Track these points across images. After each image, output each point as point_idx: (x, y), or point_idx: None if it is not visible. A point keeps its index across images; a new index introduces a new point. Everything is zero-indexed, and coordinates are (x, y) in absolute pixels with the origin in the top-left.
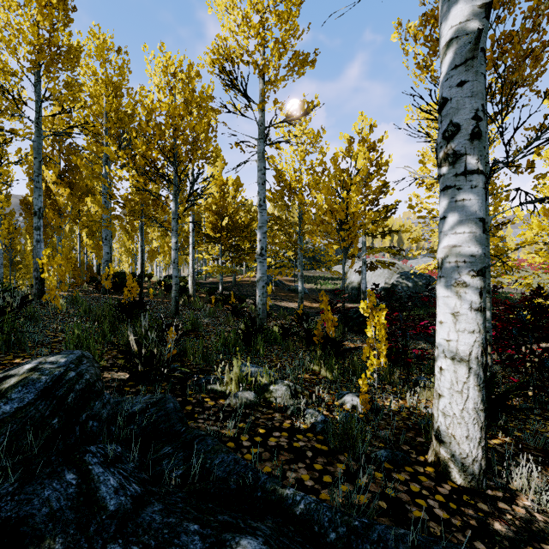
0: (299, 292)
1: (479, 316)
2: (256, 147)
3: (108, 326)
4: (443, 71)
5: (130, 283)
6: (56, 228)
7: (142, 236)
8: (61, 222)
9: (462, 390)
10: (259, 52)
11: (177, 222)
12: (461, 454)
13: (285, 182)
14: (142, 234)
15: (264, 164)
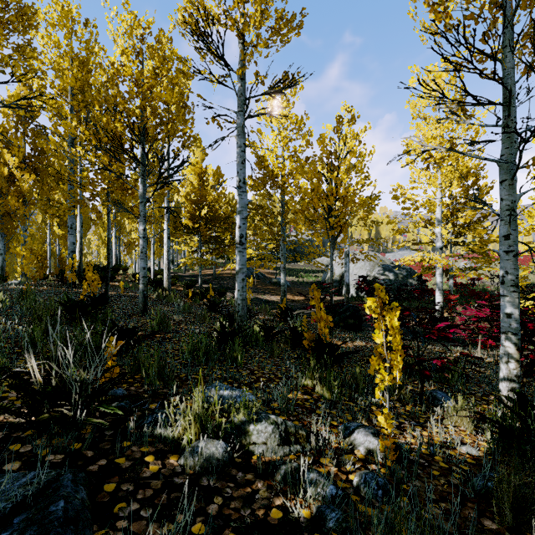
0: (282, 285)
1: None
2: (235, 123)
3: (40, 331)
4: None
5: (90, 276)
6: (20, 217)
7: (108, 223)
8: (25, 210)
9: None
10: (238, 8)
11: (145, 207)
12: None
13: (267, 168)
14: (108, 221)
15: (244, 140)
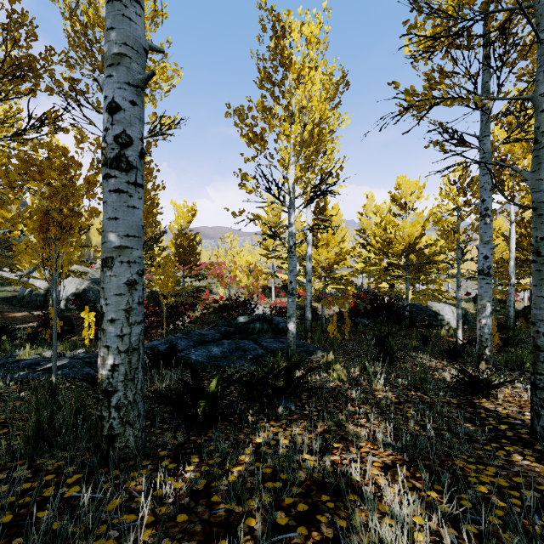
0: None
1: None
2: None
3: None
4: None
5: None
6: None
7: None
8: None
9: None
10: None
11: None
12: None
13: None
14: None
15: None
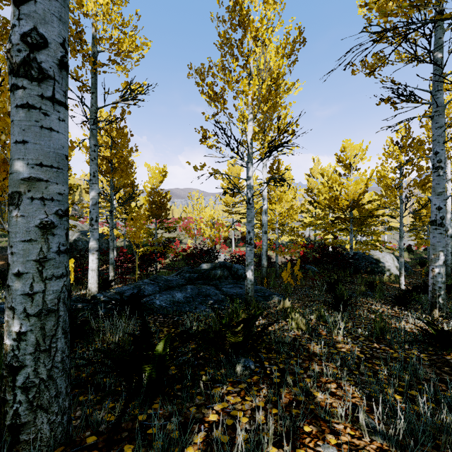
0: None
1: (98, 260)
2: None
3: None
4: (90, 204)
5: None
6: None
7: None
8: None
9: (94, 277)
10: None
11: None
12: (94, 291)
13: None
14: None
15: None
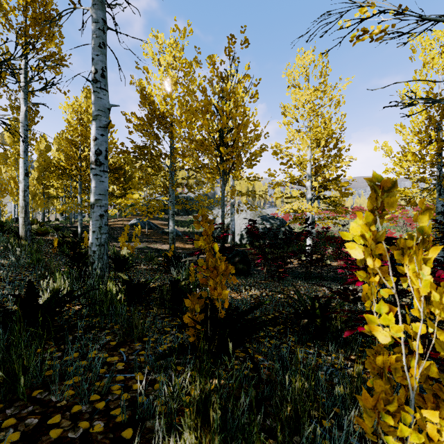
0: (171, 232)
1: None
2: None
3: None
4: None
5: None
6: None
7: None
8: None
9: None
10: None
11: None
12: None
13: (152, 104)
14: None
15: (103, 14)
